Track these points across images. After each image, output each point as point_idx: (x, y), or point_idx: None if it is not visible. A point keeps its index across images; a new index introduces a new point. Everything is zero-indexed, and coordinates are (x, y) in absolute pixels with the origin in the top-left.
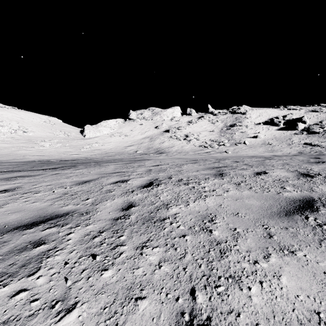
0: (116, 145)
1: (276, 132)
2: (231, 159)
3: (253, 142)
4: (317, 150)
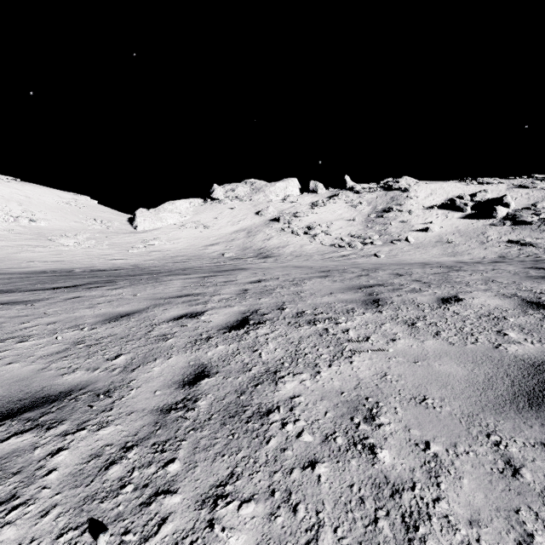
0: (190, 244)
1: (459, 222)
2: (388, 270)
3: (422, 239)
4: (530, 252)
